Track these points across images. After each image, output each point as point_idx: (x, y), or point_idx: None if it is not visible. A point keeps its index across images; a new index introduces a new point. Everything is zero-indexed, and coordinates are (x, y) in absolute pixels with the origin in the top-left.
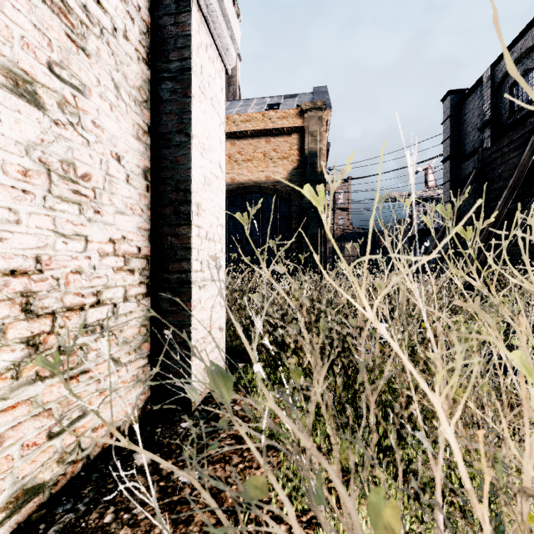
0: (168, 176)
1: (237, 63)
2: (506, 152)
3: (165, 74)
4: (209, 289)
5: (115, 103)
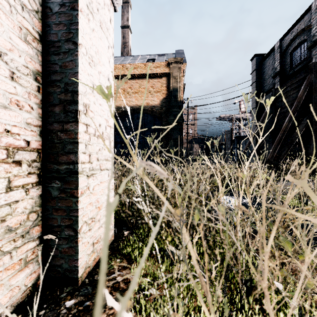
0: (57, 79)
1: (129, 34)
2: (288, 90)
3: None
4: (97, 177)
5: None
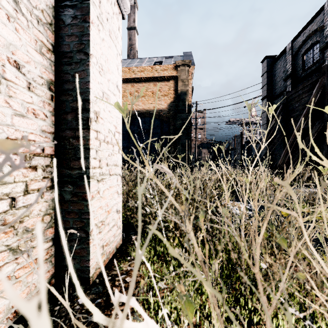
0: (69, 88)
1: (135, 36)
2: (300, 93)
3: (67, 3)
4: (107, 182)
5: (13, 15)
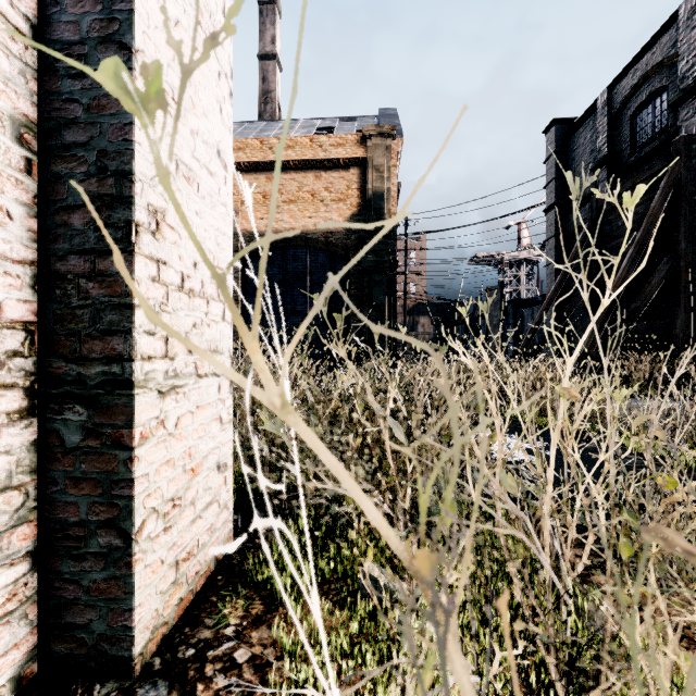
0: (78, 141)
1: (276, 74)
2: None
3: None
4: (188, 395)
5: None
